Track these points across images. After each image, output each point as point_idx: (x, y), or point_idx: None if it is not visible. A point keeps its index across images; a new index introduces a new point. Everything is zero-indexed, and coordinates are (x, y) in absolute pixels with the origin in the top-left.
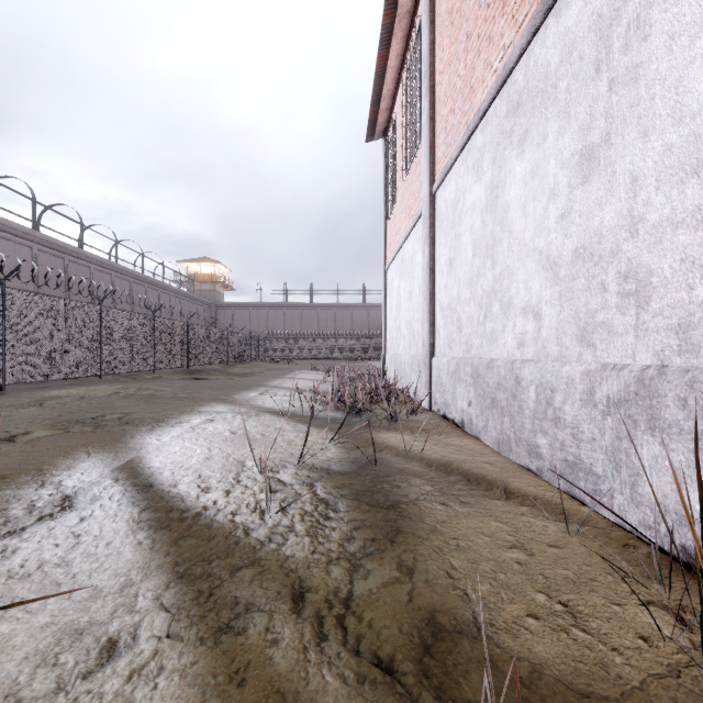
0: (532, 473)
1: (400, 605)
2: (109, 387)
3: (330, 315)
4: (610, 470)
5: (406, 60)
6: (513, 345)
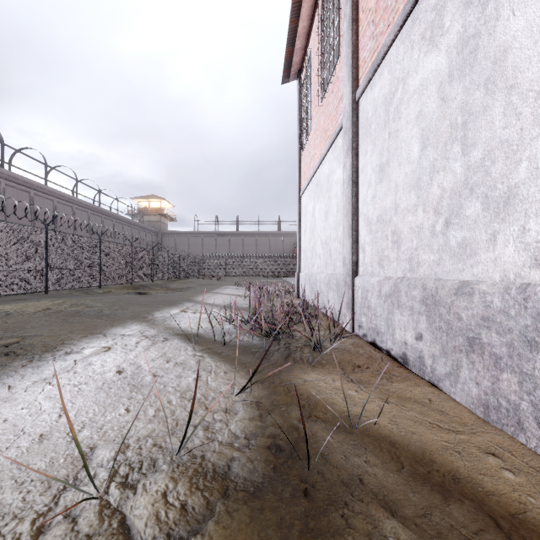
0: None
1: None
2: (48, 302)
3: (252, 241)
4: None
5: None
6: (520, 261)
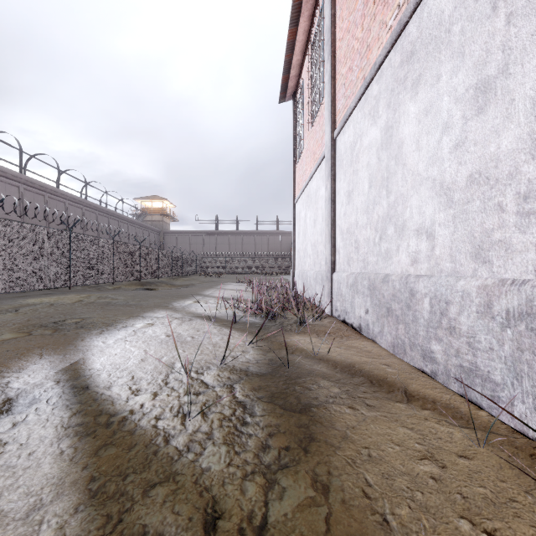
0: (426, 375)
1: None
2: (75, 296)
3: (251, 240)
4: (509, 379)
5: (312, 34)
6: (407, 262)
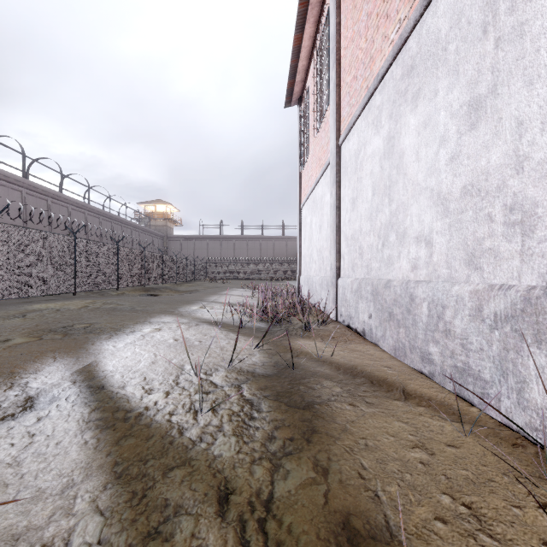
0: (424, 376)
1: (317, 508)
2: (80, 301)
3: (256, 245)
4: (497, 377)
5: (317, 40)
6: (407, 268)
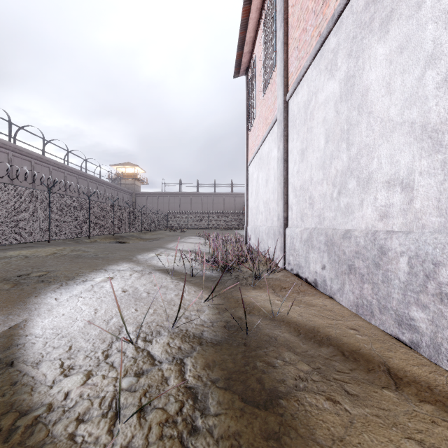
0: (403, 344)
1: None
2: (52, 248)
3: (209, 200)
4: None
5: (264, 9)
6: (373, 217)
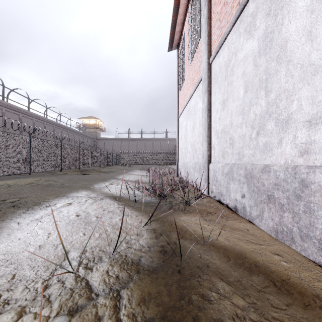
0: None
1: None
2: (31, 179)
3: (150, 144)
4: None
5: None
6: (293, 153)
